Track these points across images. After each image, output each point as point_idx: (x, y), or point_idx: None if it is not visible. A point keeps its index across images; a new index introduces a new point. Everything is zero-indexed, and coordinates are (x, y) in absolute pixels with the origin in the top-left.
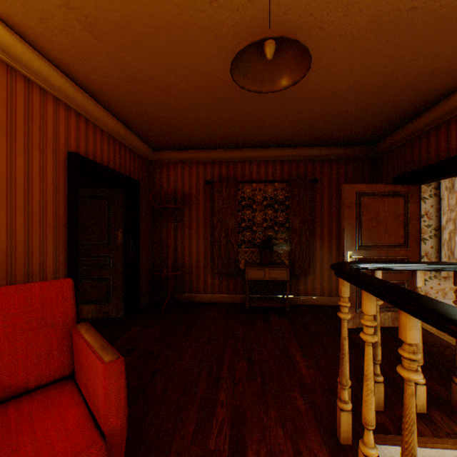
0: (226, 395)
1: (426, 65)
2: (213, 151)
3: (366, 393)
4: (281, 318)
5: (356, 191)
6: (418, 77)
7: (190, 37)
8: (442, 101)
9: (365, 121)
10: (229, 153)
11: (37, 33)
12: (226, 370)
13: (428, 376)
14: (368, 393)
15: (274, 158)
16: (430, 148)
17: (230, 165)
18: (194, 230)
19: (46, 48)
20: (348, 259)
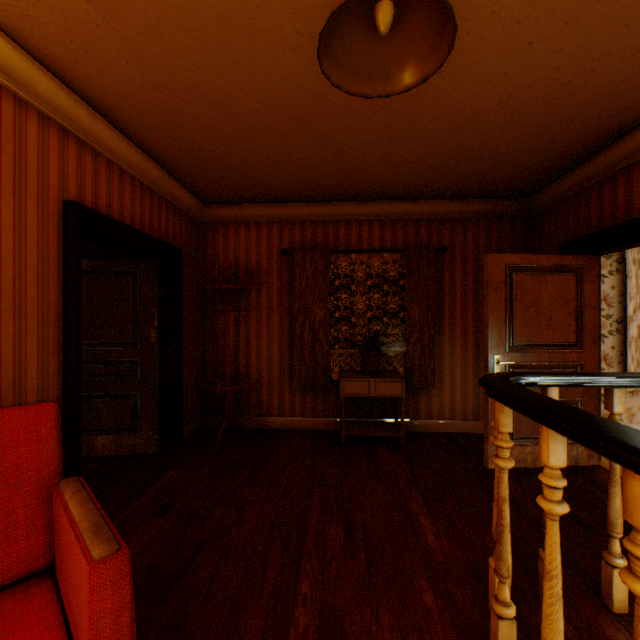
0: (310, 586)
1: (621, 67)
2: (293, 205)
3: (550, 601)
4: (394, 454)
5: (506, 265)
6: (606, 88)
7: (253, 12)
8: (637, 128)
9: (519, 159)
10: (316, 208)
11: (2, 2)
12: (312, 540)
13: (623, 548)
14: (552, 601)
15: (383, 217)
16: (616, 199)
17: (317, 226)
18: (264, 322)
19: (21, 29)
20: (494, 366)
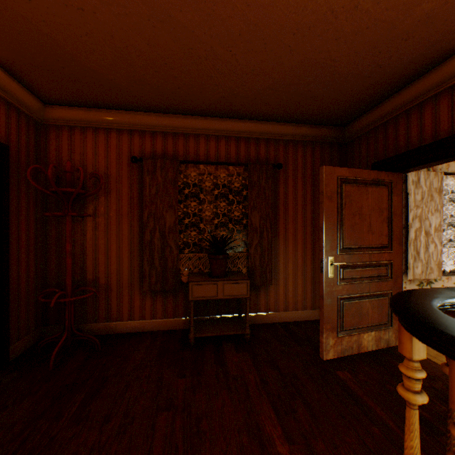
0: None
1: None
2: (143, 114)
3: None
4: (241, 353)
5: (338, 177)
6: None
7: None
8: (450, 58)
9: (349, 83)
10: (167, 120)
11: None
12: None
13: None
14: None
15: (228, 133)
16: (424, 124)
17: (168, 137)
18: (114, 228)
19: None
20: (329, 267)
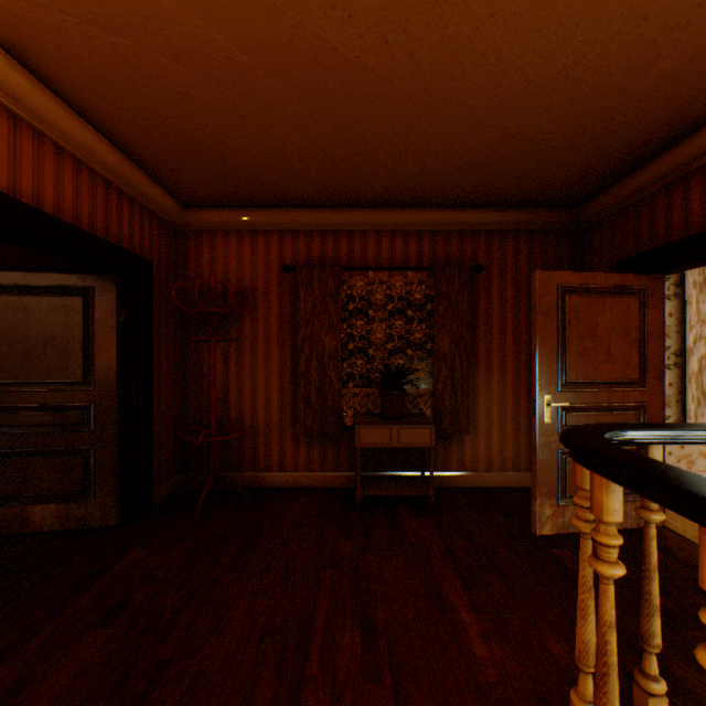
0: None
1: None
2: (297, 210)
3: None
4: (422, 518)
5: (558, 284)
6: (698, 52)
7: None
8: None
9: (574, 155)
10: (326, 215)
11: None
12: (317, 656)
13: None
14: None
15: (406, 227)
16: (690, 206)
17: (327, 237)
18: (261, 355)
19: None
20: (544, 409)
